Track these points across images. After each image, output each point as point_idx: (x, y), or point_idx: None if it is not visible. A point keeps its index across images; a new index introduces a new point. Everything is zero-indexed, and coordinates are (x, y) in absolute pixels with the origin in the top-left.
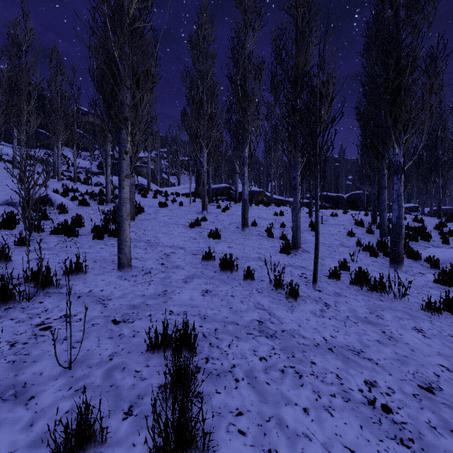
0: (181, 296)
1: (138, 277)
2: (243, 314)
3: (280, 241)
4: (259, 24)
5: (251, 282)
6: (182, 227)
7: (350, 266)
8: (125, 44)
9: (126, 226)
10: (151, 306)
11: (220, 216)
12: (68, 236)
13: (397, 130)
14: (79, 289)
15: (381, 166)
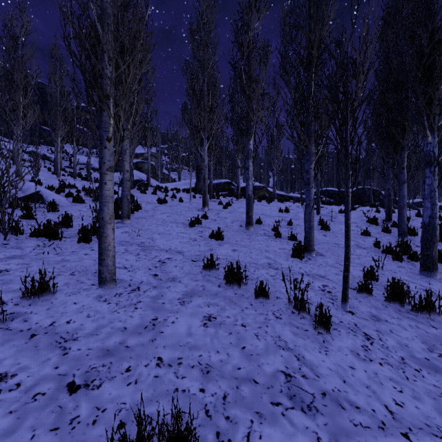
0: (175, 329)
1: (122, 296)
2: (261, 360)
3: (289, 241)
4: (265, 5)
5: (265, 300)
6: (181, 226)
7: (378, 275)
8: (108, 4)
9: (108, 232)
10: (131, 350)
11: (222, 213)
12: (49, 239)
13: (431, 114)
14: (37, 321)
15: (400, 159)
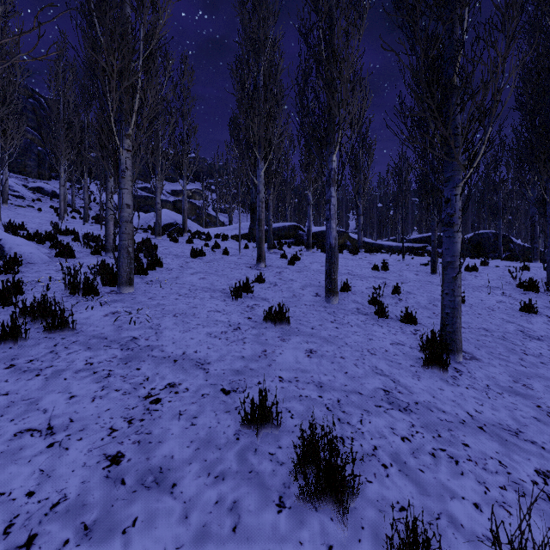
0: None
1: None
2: None
3: (403, 325)
4: None
5: None
6: (218, 297)
7: None
8: None
9: None
10: None
11: (286, 272)
12: None
13: None
14: None
15: None
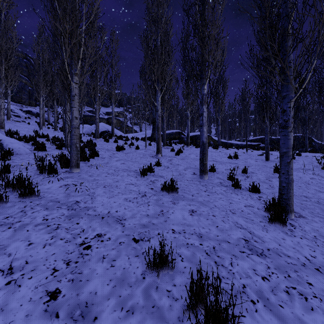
0: None
1: None
2: None
3: (251, 193)
4: None
5: None
6: (132, 175)
7: None
8: None
9: None
10: None
11: (174, 159)
12: None
13: None
14: None
15: None
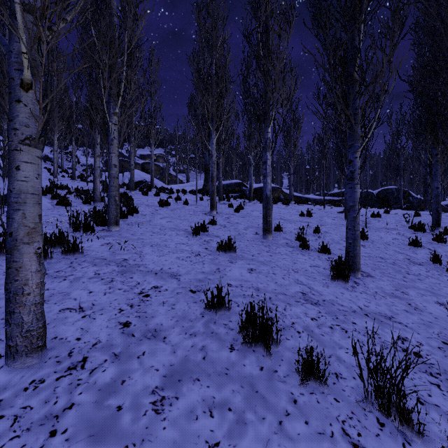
0: None
1: (41, 389)
2: None
3: (320, 254)
4: None
5: (317, 387)
6: (182, 234)
7: None
8: None
9: (24, 259)
10: None
11: (233, 217)
12: None
13: None
14: None
15: None
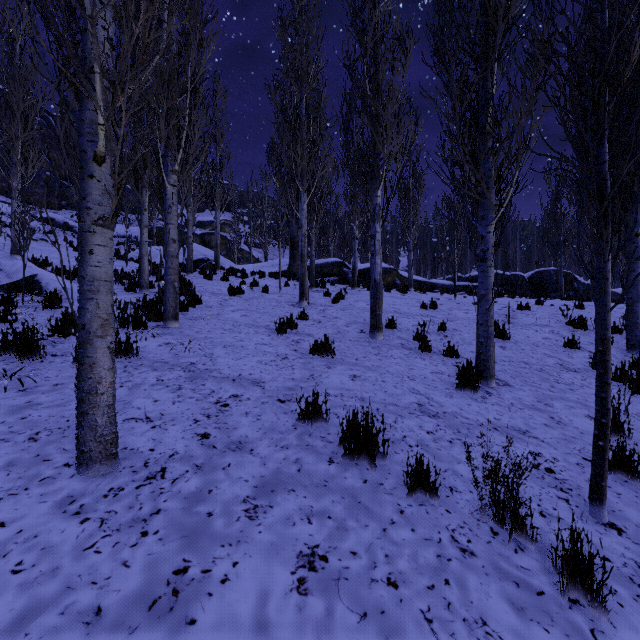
0: (228, 606)
1: (122, 496)
2: None
3: (445, 358)
4: None
5: (428, 499)
6: (263, 332)
7: (630, 430)
8: None
9: (97, 354)
10: None
11: (330, 310)
12: (20, 360)
13: None
14: None
15: (631, 219)
